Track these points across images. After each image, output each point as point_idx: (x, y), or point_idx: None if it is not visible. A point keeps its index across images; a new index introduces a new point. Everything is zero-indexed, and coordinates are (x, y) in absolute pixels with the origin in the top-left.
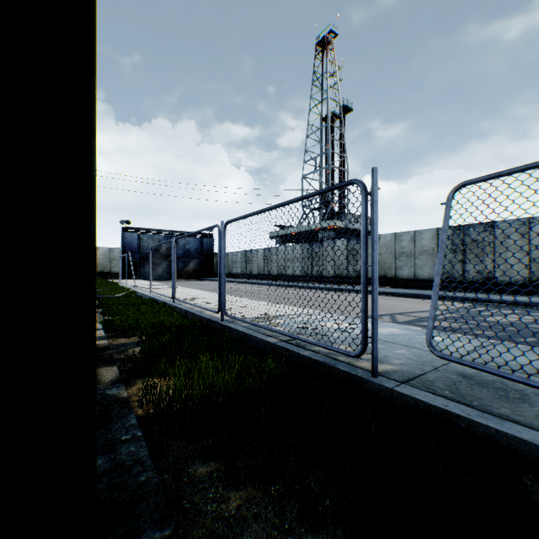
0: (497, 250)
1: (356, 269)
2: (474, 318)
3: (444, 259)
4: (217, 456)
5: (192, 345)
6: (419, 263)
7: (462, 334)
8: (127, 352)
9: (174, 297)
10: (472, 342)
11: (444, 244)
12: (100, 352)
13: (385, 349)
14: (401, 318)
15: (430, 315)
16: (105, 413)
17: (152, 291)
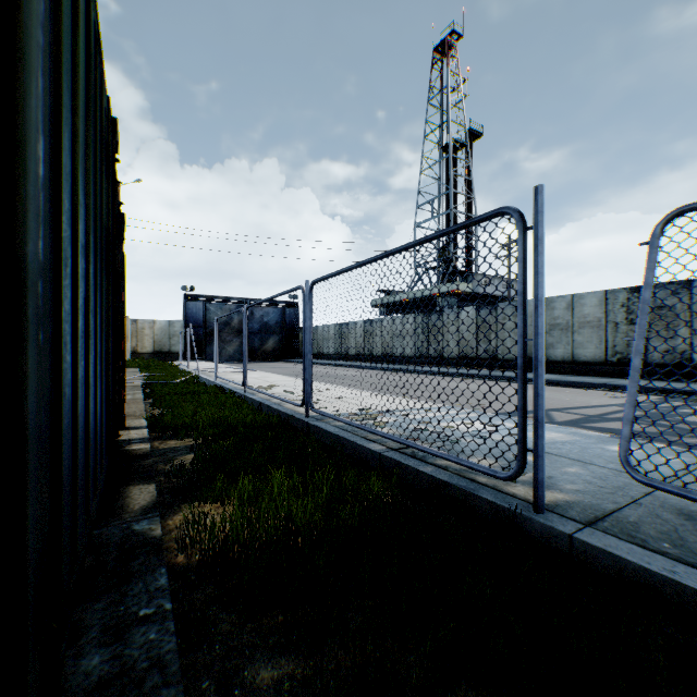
0: (695, 320)
1: (489, 347)
2: (669, 418)
3: (615, 334)
4: (291, 648)
5: (264, 453)
6: (579, 339)
7: (658, 442)
8: (173, 462)
9: (245, 384)
10: (682, 456)
11: (647, 306)
12: (137, 461)
13: (547, 466)
14: (559, 417)
15: (626, 416)
16: (123, 565)
17: (219, 376)
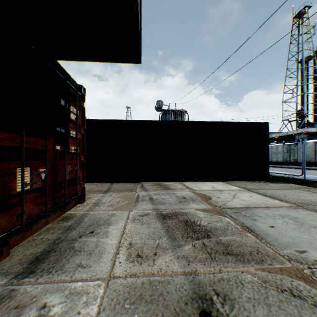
0: None
1: None
2: None
3: None
4: None
5: None
6: None
7: None
8: None
9: None
10: None
11: None
12: None
13: (311, 178)
14: None
15: None
16: None
17: None
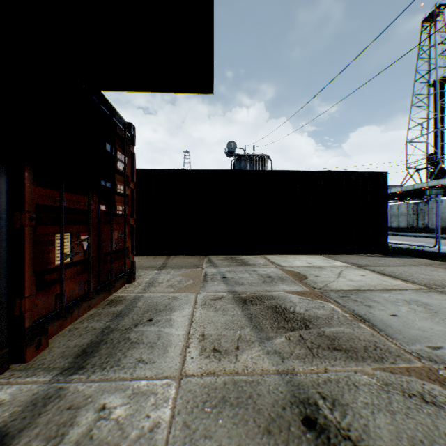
0: None
1: None
2: None
3: None
4: None
5: None
6: None
7: None
8: None
9: None
10: None
11: None
12: None
13: None
14: None
15: None
16: None
17: None
